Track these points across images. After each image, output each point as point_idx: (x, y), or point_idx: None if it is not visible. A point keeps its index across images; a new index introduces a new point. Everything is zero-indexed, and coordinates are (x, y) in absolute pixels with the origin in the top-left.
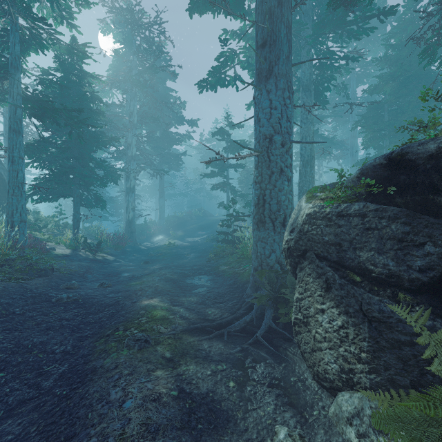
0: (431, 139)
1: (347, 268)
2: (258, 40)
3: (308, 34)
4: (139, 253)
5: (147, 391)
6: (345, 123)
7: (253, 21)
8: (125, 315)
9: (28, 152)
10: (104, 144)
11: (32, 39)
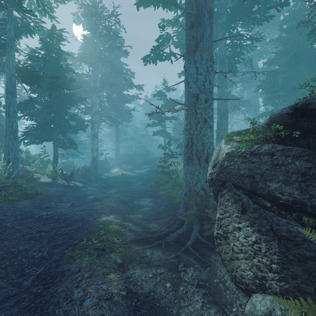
0: None
1: (259, 195)
2: (188, 23)
3: (223, 21)
4: (101, 181)
5: (102, 291)
6: (250, 87)
7: (184, 8)
8: (88, 229)
9: (21, 108)
10: (75, 103)
11: (23, 26)
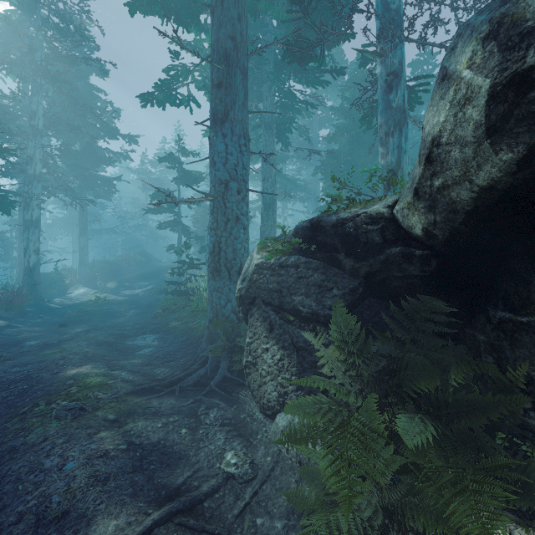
0: (334, 213)
1: (286, 310)
2: (214, 78)
3: (270, 68)
4: (49, 314)
5: (91, 451)
6: (309, 166)
7: (207, 60)
8: (44, 389)
9: None
10: None
11: None
